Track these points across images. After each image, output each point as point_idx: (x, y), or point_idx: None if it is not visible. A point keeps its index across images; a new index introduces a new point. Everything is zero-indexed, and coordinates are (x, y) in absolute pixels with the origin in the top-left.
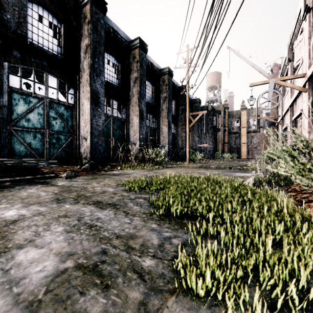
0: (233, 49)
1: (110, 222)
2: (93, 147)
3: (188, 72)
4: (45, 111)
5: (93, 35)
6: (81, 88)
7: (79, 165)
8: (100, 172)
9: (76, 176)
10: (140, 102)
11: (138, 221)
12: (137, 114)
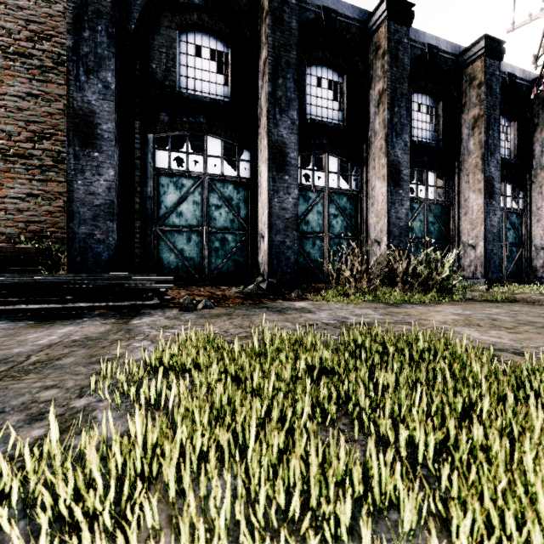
0: None
1: None
2: (273, 253)
3: None
4: (203, 197)
5: (274, 37)
6: (259, 146)
7: (242, 286)
8: (271, 303)
9: (206, 307)
10: (389, 145)
11: None
12: (382, 173)
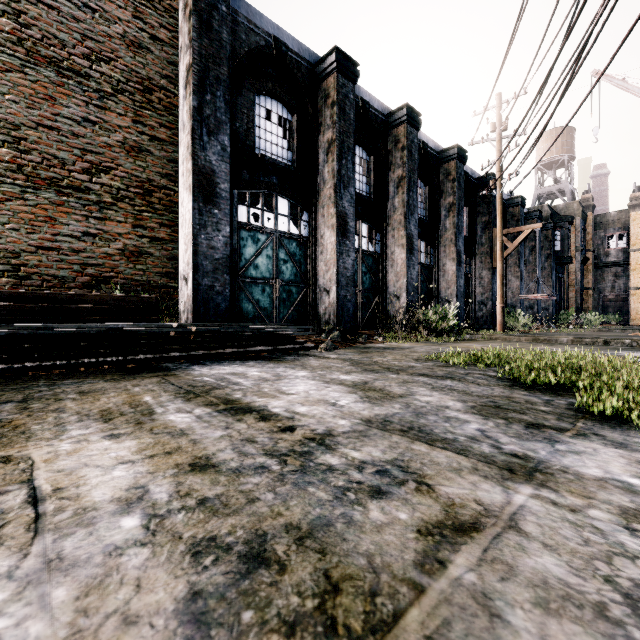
0: (609, 75)
1: (468, 388)
2: (339, 305)
3: (500, 149)
4: (274, 252)
5: (340, 124)
6: (319, 211)
7: (324, 333)
8: (358, 345)
9: (335, 348)
10: (407, 221)
11: (500, 389)
12: (402, 243)
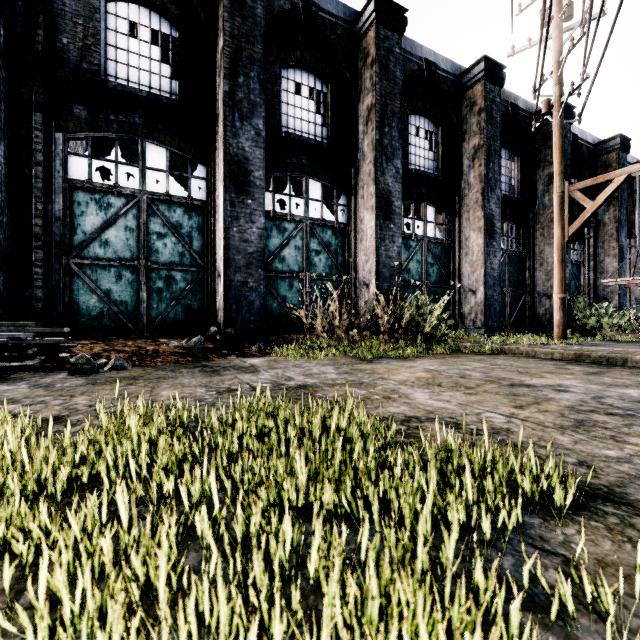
0: None
1: None
2: (231, 296)
3: (559, 49)
4: (140, 222)
5: (232, 22)
6: (217, 160)
7: (187, 339)
8: (219, 360)
9: (115, 367)
10: (379, 171)
11: None
12: (371, 204)
